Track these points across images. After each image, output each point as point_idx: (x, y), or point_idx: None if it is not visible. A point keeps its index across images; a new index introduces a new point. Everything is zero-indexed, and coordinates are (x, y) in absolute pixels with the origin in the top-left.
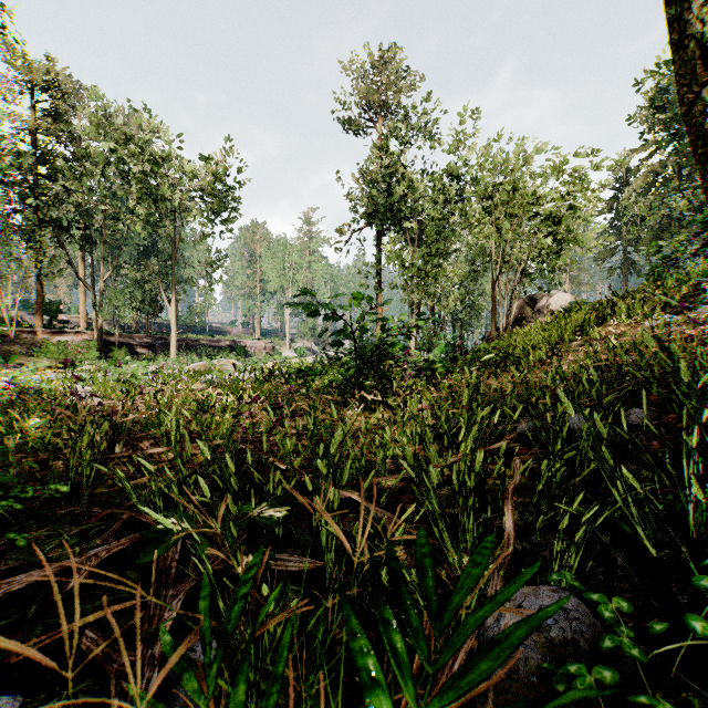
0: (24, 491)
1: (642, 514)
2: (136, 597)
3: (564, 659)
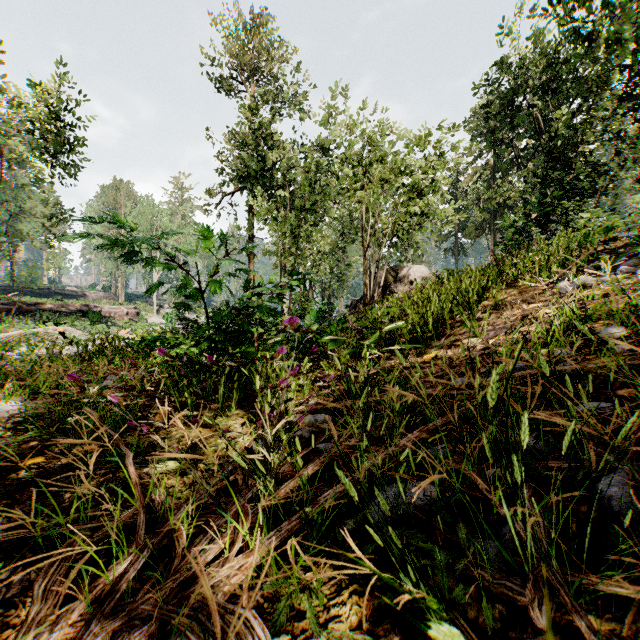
0: None
1: None
2: None
3: None
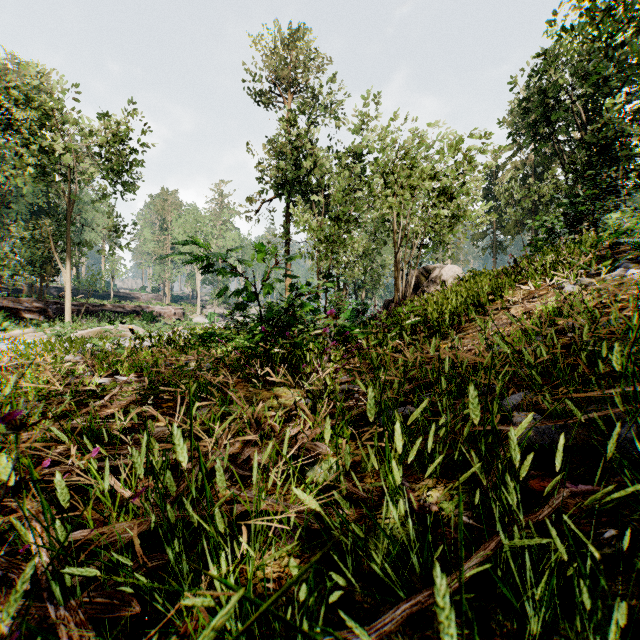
0: None
1: None
2: None
3: None
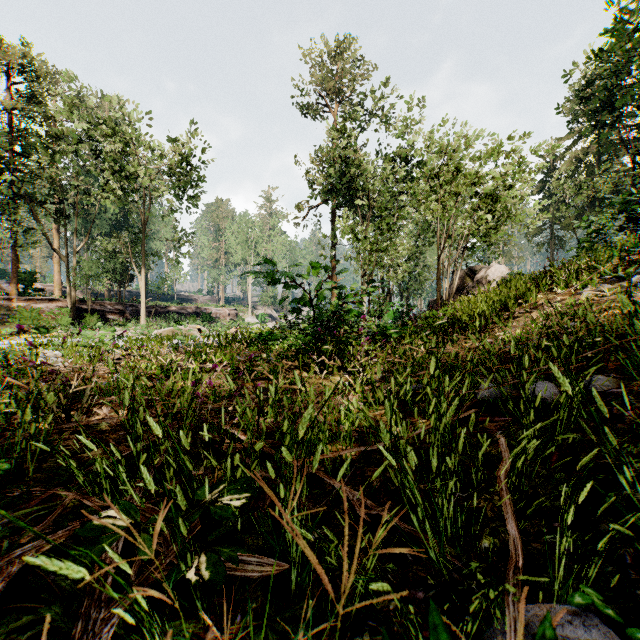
0: None
1: None
2: None
3: None
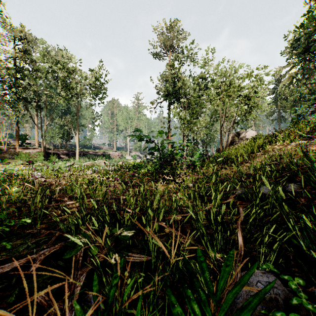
0: (10, 222)
1: (302, 235)
2: (66, 284)
3: (272, 308)
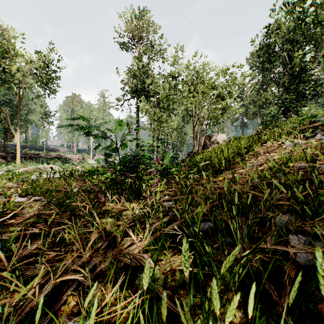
0: None
1: None
2: None
3: None
